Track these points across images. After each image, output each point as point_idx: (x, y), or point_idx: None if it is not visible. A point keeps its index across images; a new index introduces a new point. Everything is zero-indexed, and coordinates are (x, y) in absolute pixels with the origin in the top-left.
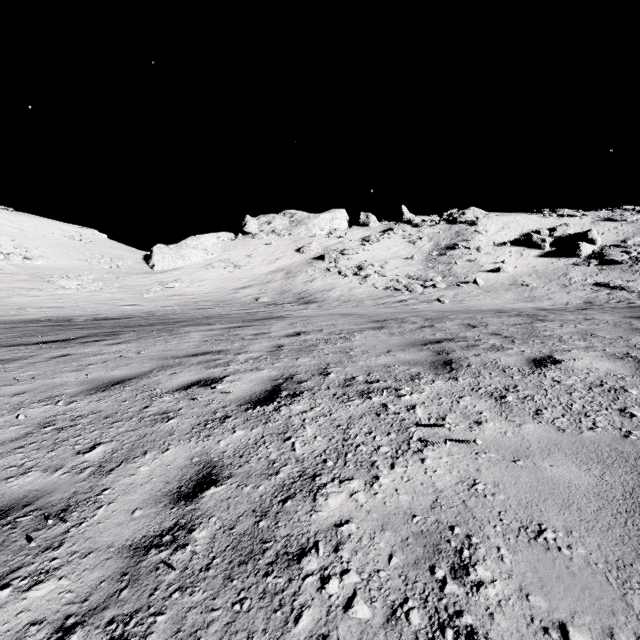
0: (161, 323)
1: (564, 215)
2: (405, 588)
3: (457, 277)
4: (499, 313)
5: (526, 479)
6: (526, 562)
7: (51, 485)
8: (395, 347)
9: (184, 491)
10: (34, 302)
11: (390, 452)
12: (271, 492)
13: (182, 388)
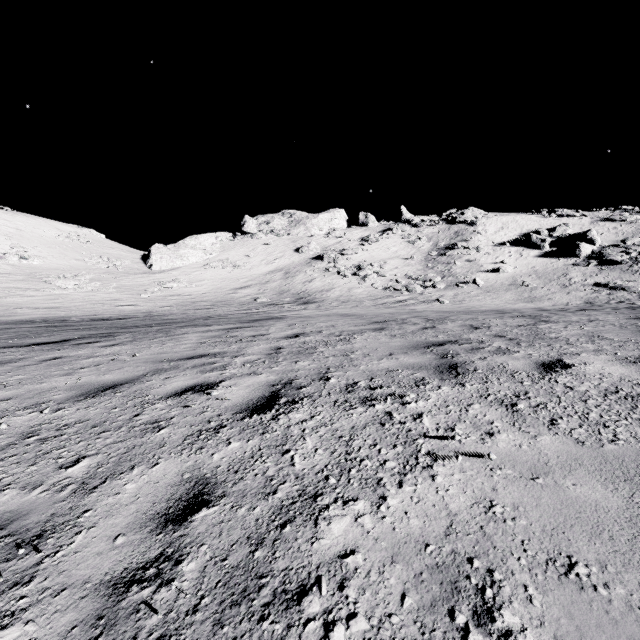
0: (158, 324)
1: (563, 215)
2: (422, 638)
3: (456, 277)
4: (500, 314)
5: (548, 500)
6: (559, 605)
7: (27, 505)
8: (397, 350)
9: (172, 513)
10: (30, 302)
11: (397, 468)
12: (268, 515)
13: (176, 394)
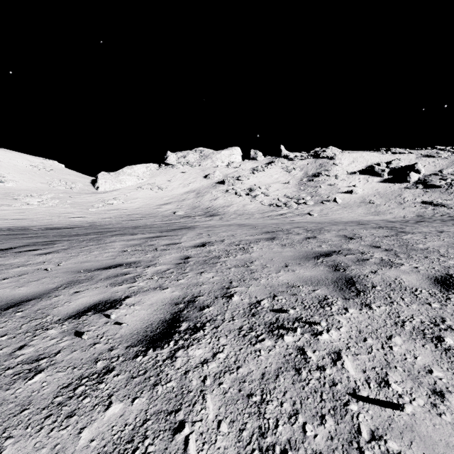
0: (95, 232)
1: (396, 152)
2: None
3: (321, 197)
4: (362, 225)
5: None
6: None
7: None
8: (291, 260)
9: None
10: (3, 215)
11: None
12: None
13: (75, 315)
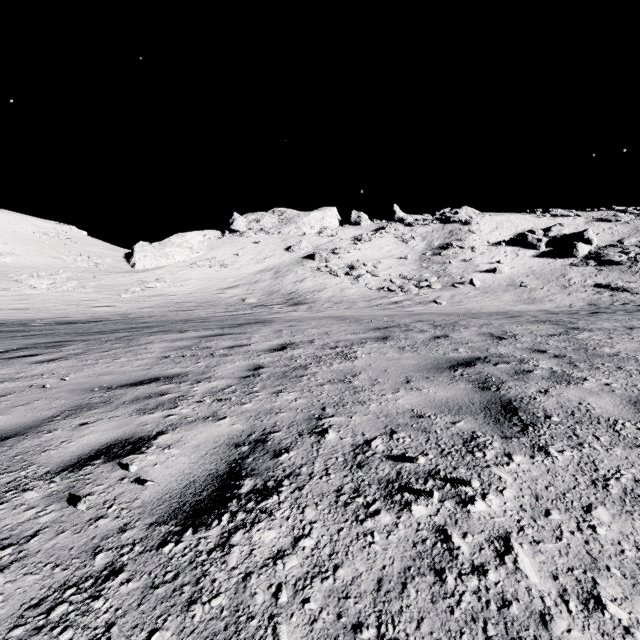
0: (127, 329)
1: (557, 215)
2: None
3: (452, 277)
4: (513, 318)
5: None
6: None
7: None
8: (414, 372)
9: None
10: None
11: None
12: None
13: (74, 464)
